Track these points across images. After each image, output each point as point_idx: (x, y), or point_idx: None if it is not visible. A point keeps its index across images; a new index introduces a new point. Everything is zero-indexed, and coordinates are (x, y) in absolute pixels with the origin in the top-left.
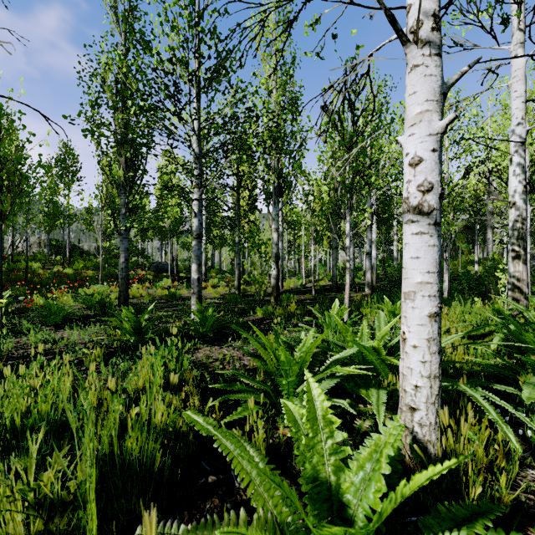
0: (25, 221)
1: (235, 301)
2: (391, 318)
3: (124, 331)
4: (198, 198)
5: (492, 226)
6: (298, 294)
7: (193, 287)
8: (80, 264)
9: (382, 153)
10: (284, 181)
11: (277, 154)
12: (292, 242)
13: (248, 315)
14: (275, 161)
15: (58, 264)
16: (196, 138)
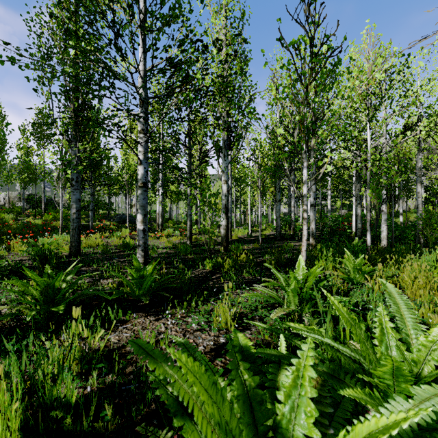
0: (5, 178)
1: (185, 251)
2: (356, 275)
3: (25, 301)
4: (144, 144)
5: (422, 180)
6: (245, 243)
7: (138, 239)
8: (50, 216)
9: (347, 87)
10: (235, 127)
11: (227, 102)
12: (239, 198)
13: (197, 268)
14: (225, 114)
15: (32, 216)
16: (142, 80)
